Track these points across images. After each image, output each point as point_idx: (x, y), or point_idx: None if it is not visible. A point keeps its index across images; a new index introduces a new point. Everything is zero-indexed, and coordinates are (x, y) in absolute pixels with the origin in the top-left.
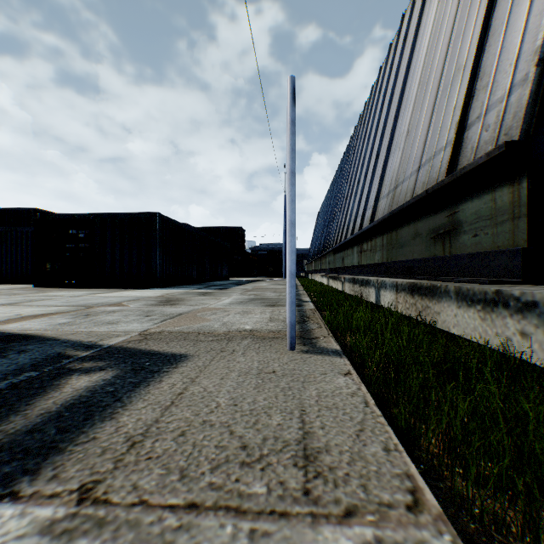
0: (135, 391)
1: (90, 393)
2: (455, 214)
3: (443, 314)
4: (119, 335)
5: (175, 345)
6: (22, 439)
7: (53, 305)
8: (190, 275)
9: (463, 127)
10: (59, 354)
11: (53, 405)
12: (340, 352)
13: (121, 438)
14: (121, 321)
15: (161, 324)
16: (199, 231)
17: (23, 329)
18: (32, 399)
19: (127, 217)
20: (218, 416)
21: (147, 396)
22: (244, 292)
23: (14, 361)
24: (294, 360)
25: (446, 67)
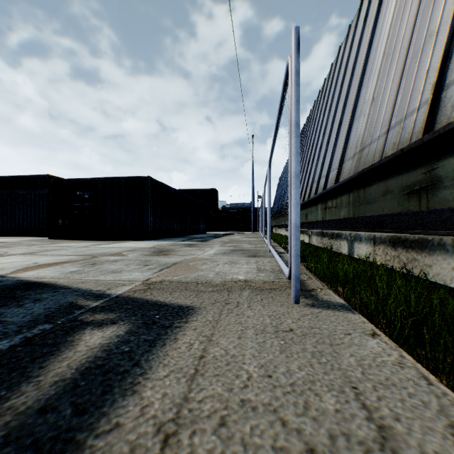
0: (152, 352)
1: (105, 354)
2: (433, 170)
3: (435, 267)
4: (124, 284)
5: (179, 296)
6: (32, 422)
7: (64, 255)
8: (175, 229)
9: (440, 87)
10: (70, 303)
11: (67, 370)
12: (348, 306)
13: (150, 426)
14: (124, 270)
15: (160, 273)
16: (182, 192)
17: (39, 277)
18: (45, 360)
19: (123, 180)
20: (257, 394)
21: (166, 359)
22: (223, 244)
23: (29, 311)
24: (305, 316)
25: (415, 36)
